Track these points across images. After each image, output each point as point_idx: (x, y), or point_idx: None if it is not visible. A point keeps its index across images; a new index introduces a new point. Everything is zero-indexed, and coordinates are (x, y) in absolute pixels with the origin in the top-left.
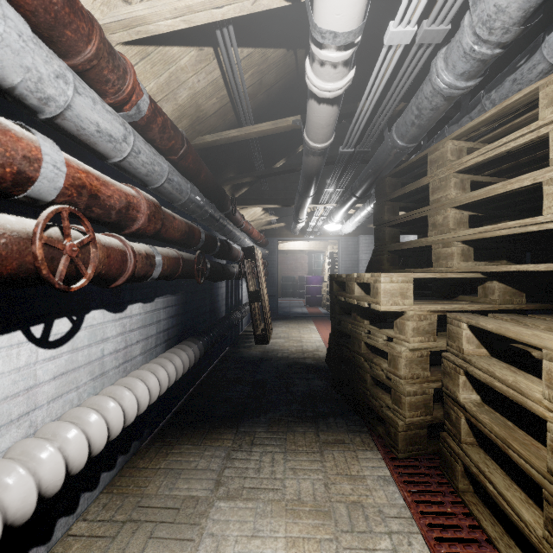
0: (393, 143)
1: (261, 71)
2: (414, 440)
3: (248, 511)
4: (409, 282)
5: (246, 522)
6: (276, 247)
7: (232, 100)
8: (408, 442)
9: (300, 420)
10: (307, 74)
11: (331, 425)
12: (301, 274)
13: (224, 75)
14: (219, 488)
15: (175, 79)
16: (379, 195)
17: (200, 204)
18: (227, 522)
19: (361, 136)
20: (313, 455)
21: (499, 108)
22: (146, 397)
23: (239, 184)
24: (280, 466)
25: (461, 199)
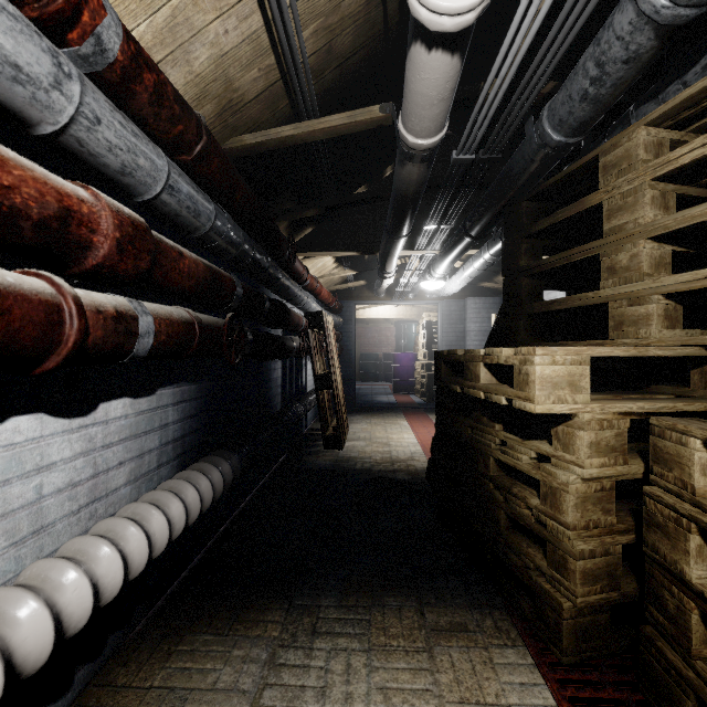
0: (542, 139)
1: (330, 27)
2: (589, 632)
3: None
4: (583, 364)
5: None
6: (353, 314)
7: (285, 77)
8: (579, 637)
9: (391, 583)
10: None
11: (442, 593)
12: (387, 350)
13: (269, 27)
14: None
15: (185, 23)
16: (511, 230)
17: (233, 239)
18: None
19: (482, 141)
20: (416, 658)
21: None
22: (116, 574)
23: (301, 221)
24: (360, 682)
25: (667, 222)
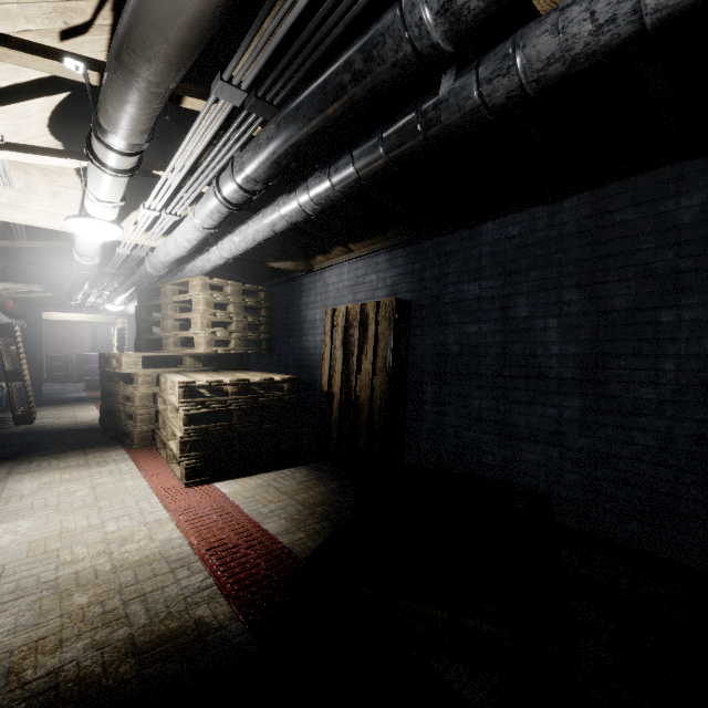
0: (140, 278)
1: None
2: (144, 438)
3: (36, 474)
4: (140, 358)
5: (35, 475)
6: (39, 319)
7: (7, 223)
8: (141, 440)
9: (71, 450)
10: (74, 254)
11: (96, 447)
12: (81, 351)
13: None
14: (11, 474)
15: None
16: (140, 301)
17: None
18: (23, 477)
19: (127, 256)
20: (80, 457)
21: (182, 281)
22: None
23: None
24: (55, 463)
25: (172, 317)
